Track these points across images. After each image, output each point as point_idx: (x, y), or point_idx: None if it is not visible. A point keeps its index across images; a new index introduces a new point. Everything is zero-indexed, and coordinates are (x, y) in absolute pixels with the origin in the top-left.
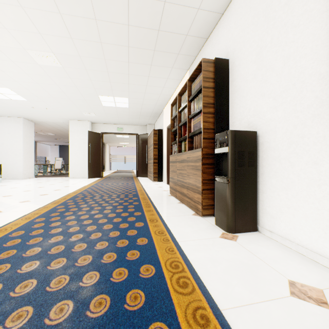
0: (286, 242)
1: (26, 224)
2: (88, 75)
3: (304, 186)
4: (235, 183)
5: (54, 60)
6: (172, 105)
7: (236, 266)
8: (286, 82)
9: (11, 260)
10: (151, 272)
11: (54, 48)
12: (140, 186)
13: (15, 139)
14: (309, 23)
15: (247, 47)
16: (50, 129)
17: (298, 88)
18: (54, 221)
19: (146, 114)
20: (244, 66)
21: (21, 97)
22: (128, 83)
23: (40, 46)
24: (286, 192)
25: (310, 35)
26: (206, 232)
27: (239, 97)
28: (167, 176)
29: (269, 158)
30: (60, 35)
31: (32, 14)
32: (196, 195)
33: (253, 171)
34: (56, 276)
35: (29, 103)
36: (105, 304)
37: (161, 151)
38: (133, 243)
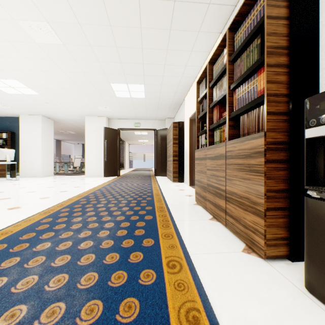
0: None
1: None
2: (94, 54)
3: None
4: None
5: (51, 34)
6: (198, 83)
7: None
8: None
9: None
10: None
11: (47, 13)
12: (157, 188)
13: (34, 136)
14: None
15: None
16: (70, 127)
17: None
18: (12, 255)
19: (165, 106)
20: None
21: (32, 90)
22: (142, 63)
23: (30, 12)
24: None
25: None
26: None
27: None
28: (189, 176)
29: None
30: None
31: None
32: (248, 215)
33: None
34: None
35: (42, 98)
36: None
37: (182, 147)
38: None
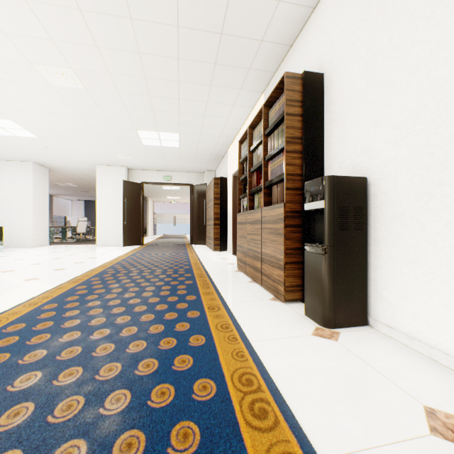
0: (413, 343)
1: (30, 313)
2: (121, 100)
3: (442, 259)
4: (335, 254)
5: (73, 79)
6: (240, 142)
7: (340, 381)
8: (413, 102)
9: (0, 371)
10: (211, 392)
11: (73, 61)
12: (195, 257)
13: (22, 191)
14: (450, 11)
15: (352, 53)
16: (71, 178)
17: (433, 111)
18: (70, 309)
19: (204, 157)
20: (347, 81)
21: (29, 133)
22: (179, 112)
23: (54, 59)
24: (413, 268)
25: (453, 29)
26: (291, 326)
27: (339, 129)
28: (233, 243)
29: (385, 216)
30: (81, 42)
31: (40, 11)
32: (275, 270)
33: (362, 237)
34: (64, 398)
35: (41, 141)
36: (137, 446)
37: (224, 209)
38: (183, 343)
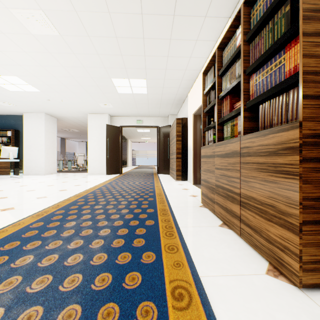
0: None
1: None
2: (93, 46)
3: None
4: None
5: (47, 24)
6: (204, 73)
7: None
8: None
9: None
10: None
11: None
12: (160, 187)
13: (38, 134)
14: None
15: None
16: (73, 125)
17: None
18: None
19: (168, 102)
20: None
21: (33, 87)
22: (144, 55)
23: None
24: None
25: None
26: None
27: None
28: (193, 175)
29: None
30: None
31: None
32: (274, 227)
33: None
34: None
35: (44, 95)
36: None
37: (185, 144)
38: None
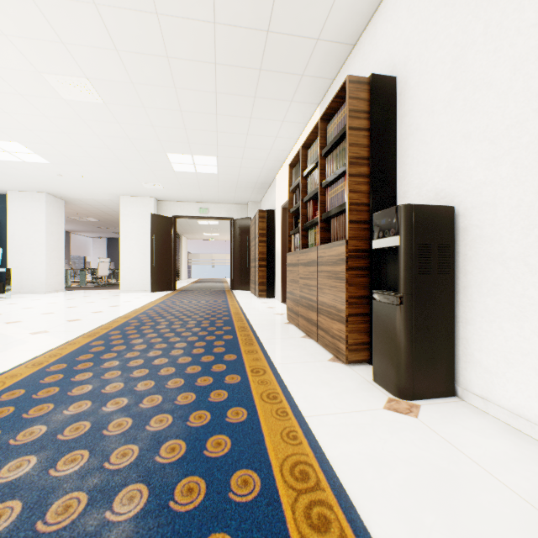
0: (518, 422)
1: (32, 376)
2: (147, 117)
3: None
4: (413, 305)
5: (89, 91)
6: (291, 166)
7: (425, 476)
8: (518, 107)
9: None
10: (253, 489)
11: (89, 69)
12: (237, 306)
13: (33, 227)
14: None
15: (433, 49)
16: (91, 211)
17: None
18: (82, 371)
19: (247, 185)
20: (427, 85)
21: (40, 157)
22: (216, 130)
23: (65, 66)
24: (518, 324)
25: None
26: (357, 396)
27: (416, 145)
28: (282, 289)
29: (480, 256)
30: (98, 44)
31: (47, 7)
32: (335, 324)
33: (448, 283)
34: (61, 495)
35: (54, 168)
36: None
37: (271, 247)
38: (219, 419)
